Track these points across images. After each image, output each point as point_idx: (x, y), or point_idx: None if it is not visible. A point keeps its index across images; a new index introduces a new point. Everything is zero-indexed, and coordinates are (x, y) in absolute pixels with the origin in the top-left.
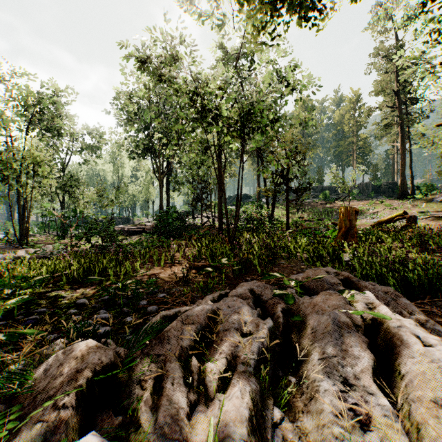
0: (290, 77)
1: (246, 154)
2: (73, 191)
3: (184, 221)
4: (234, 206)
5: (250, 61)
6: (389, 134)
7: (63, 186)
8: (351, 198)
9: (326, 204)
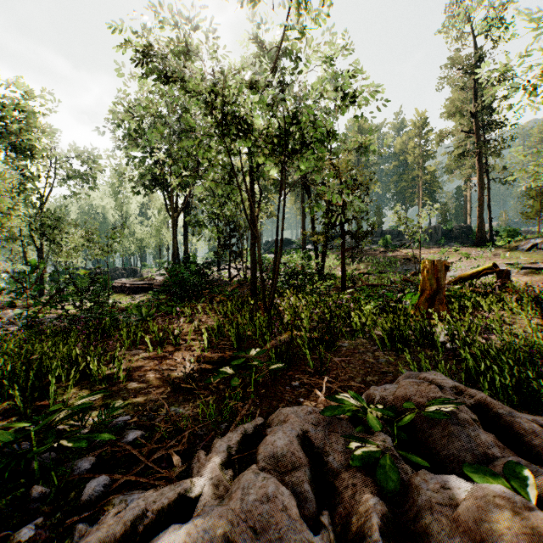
0: (346, 85)
1: (288, 188)
2: (52, 234)
3: (205, 275)
4: (273, 254)
5: (293, 61)
6: (463, 166)
7: (39, 226)
8: (417, 245)
9: (387, 253)
